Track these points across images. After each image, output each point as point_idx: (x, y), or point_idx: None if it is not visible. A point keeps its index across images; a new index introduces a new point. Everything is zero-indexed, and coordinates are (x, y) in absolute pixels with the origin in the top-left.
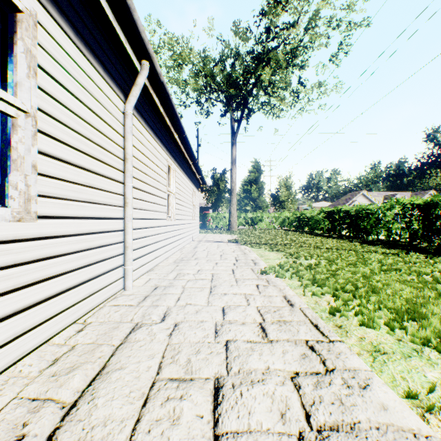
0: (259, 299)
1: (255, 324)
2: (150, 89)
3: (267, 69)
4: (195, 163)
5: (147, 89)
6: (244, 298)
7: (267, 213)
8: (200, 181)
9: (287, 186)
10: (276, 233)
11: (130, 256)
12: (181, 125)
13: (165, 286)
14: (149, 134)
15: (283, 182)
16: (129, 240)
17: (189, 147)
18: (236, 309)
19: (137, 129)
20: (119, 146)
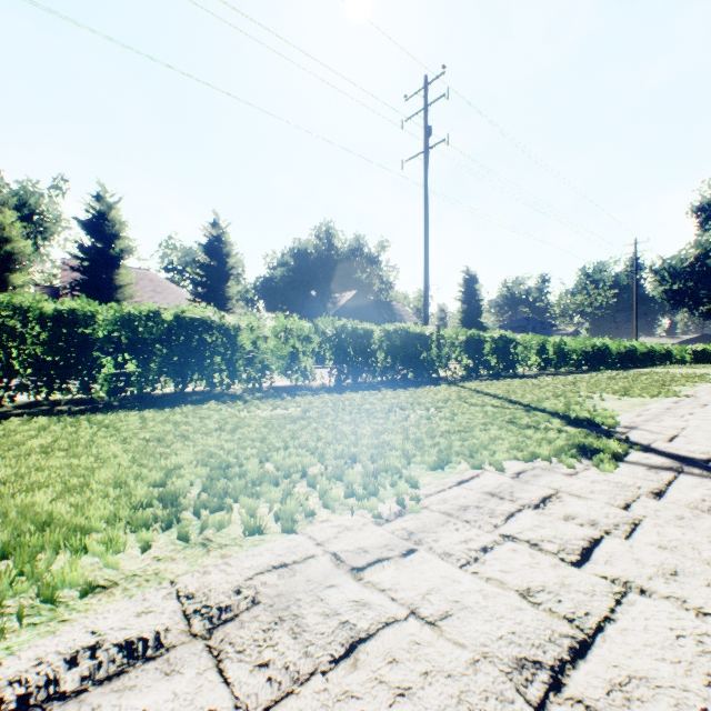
0: None
1: None
2: None
3: None
4: None
5: None
6: None
7: None
8: None
9: None
10: None
11: None
12: None
13: None
14: None
15: None
16: None
17: None
18: None
19: None
20: None
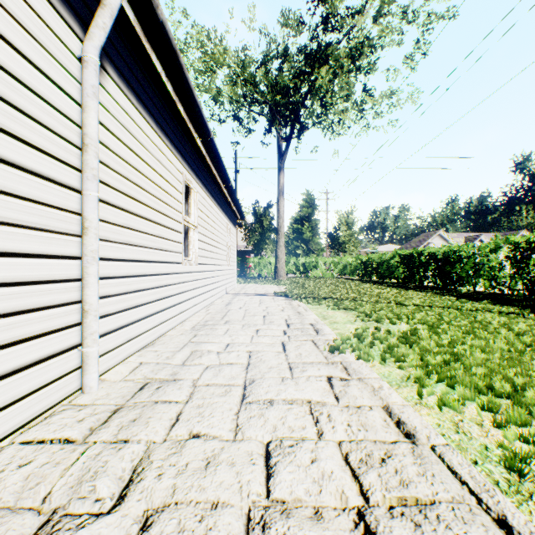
0: (339, 417)
1: (349, 516)
2: (143, 39)
3: (324, 71)
4: (228, 186)
5: (137, 39)
6: (309, 416)
7: (323, 258)
8: (238, 214)
9: (349, 223)
10: (337, 284)
11: (92, 329)
12: (203, 119)
13: (162, 381)
14: (147, 122)
15: (343, 218)
16: (89, 299)
17: (218, 160)
18: (296, 454)
19: (118, 104)
20: (69, 119)
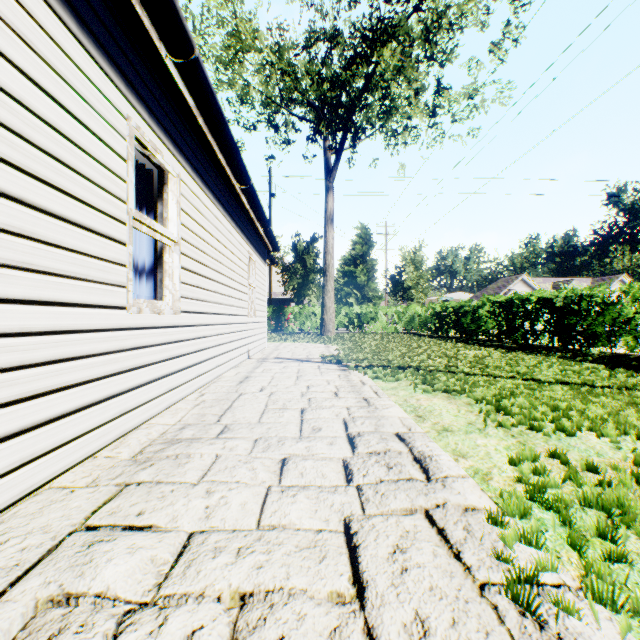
0: None
1: None
2: None
3: (388, 53)
4: (247, 188)
5: None
6: None
7: (384, 308)
8: (268, 243)
9: (416, 263)
10: (407, 342)
11: None
12: None
13: None
14: None
15: (409, 256)
16: None
17: (219, 123)
18: None
19: None
20: None
